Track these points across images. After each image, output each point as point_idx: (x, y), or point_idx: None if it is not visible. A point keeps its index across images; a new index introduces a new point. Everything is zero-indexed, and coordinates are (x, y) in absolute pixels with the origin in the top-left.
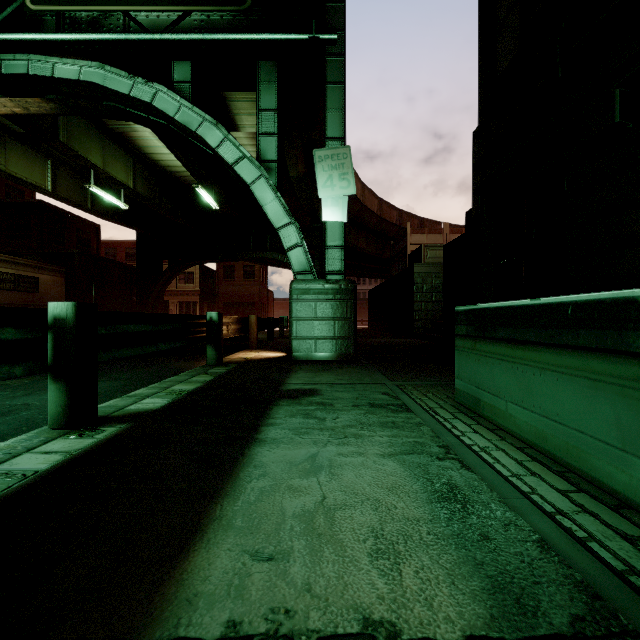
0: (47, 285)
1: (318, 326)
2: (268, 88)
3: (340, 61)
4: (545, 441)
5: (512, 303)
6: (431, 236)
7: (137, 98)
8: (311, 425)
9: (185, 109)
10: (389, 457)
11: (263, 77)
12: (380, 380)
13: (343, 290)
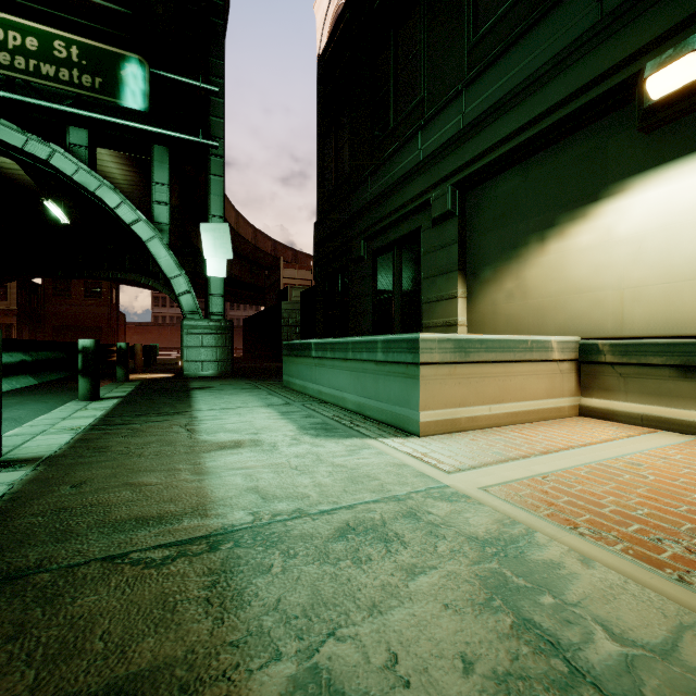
0: None
1: (204, 352)
2: (161, 167)
3: (221, 161)
4: (302, 388)
5: (296, 342)
6: (302, 272)
7: (32, 153)
8: (215, 394)
9: (83, 171)
10: (248, 396)
11: (157, 157)
12: (249, 382)
13: (223, 327)
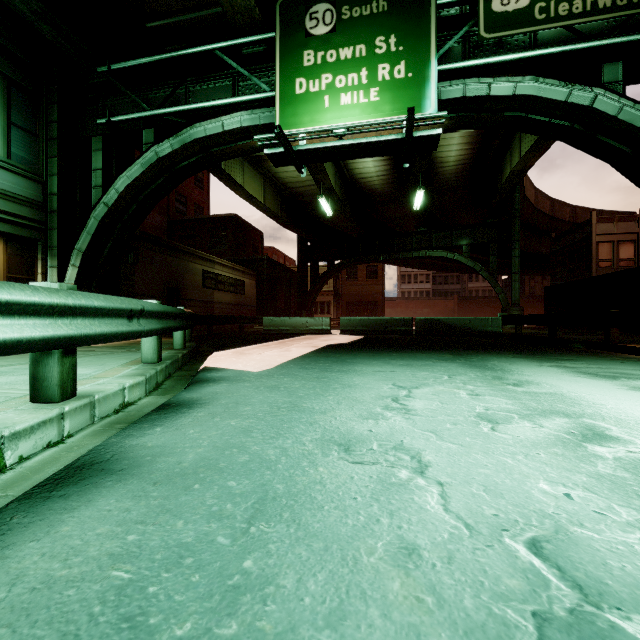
0: (247, 287)
1: None
2: None
3: None
4: None
5: None
6: (622, 224)
7: (576, 104)
8: None
9: (626, 108)
10: None
11: None
12: None
13: None
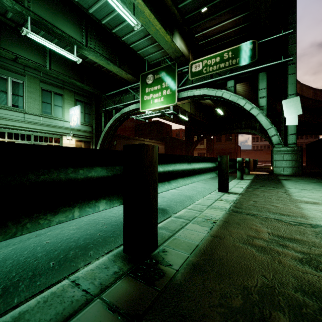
0: (160, 149)
1: (284, 163)
2: (262, 81)
3: (294, 65)
4: None
5: None
6: None
7: (217, 96)
8: (294, 182)
9: (232, 96)
10: (316, 185)
11: (260, 78)
12: (314, 179)
13: (296, 150)
